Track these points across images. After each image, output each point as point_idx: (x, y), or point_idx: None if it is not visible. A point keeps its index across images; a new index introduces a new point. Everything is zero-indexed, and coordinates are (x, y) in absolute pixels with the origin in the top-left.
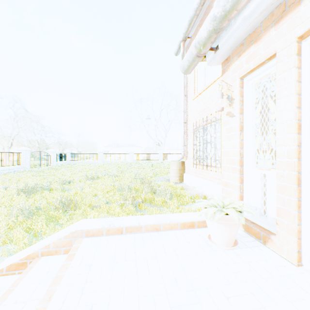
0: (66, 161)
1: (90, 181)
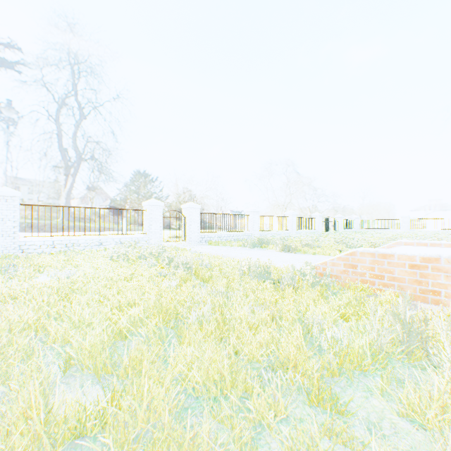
0: (352, 229)
1: None
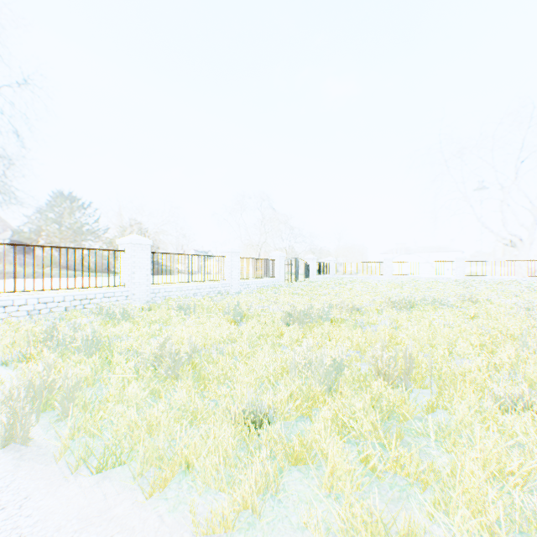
0: (328, 274)
1: (402, 312)
